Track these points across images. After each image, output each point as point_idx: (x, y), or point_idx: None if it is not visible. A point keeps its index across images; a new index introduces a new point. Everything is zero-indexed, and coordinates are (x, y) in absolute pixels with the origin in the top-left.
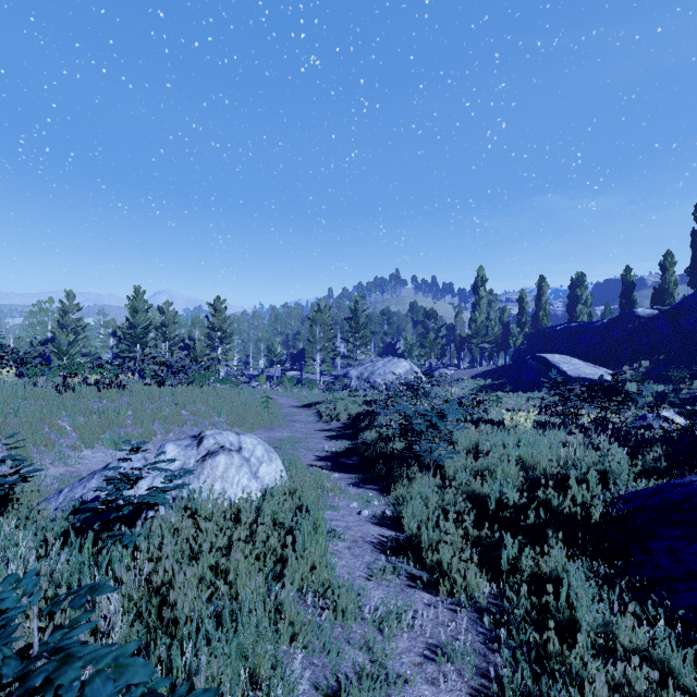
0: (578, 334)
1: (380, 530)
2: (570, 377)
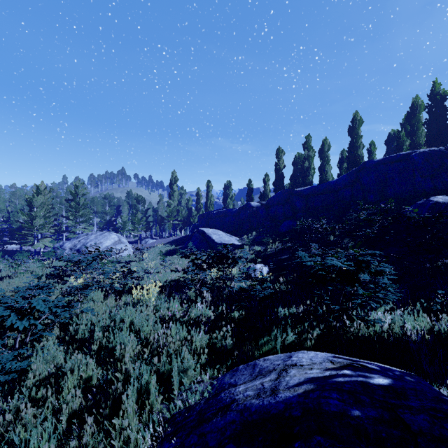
0: (225, 216)
1: None
2: (216, 243)
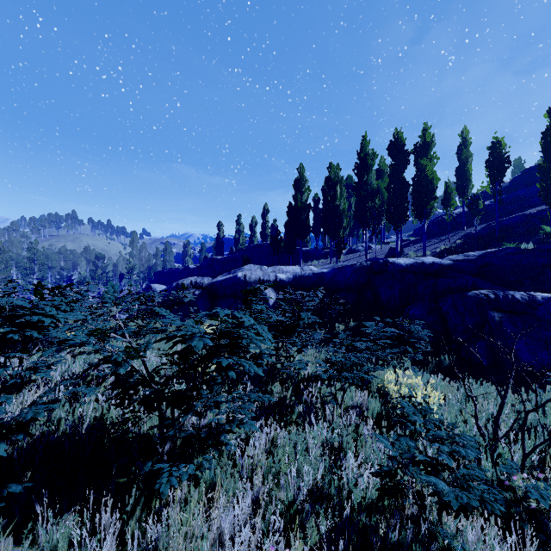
0: (172, 274)
1: None
2: None
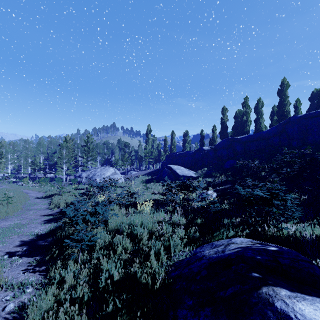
0: (184, 156)
1: None
2: (179, 175)
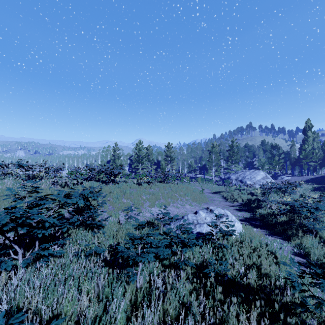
0: None
1: (297, 258)
2: None
